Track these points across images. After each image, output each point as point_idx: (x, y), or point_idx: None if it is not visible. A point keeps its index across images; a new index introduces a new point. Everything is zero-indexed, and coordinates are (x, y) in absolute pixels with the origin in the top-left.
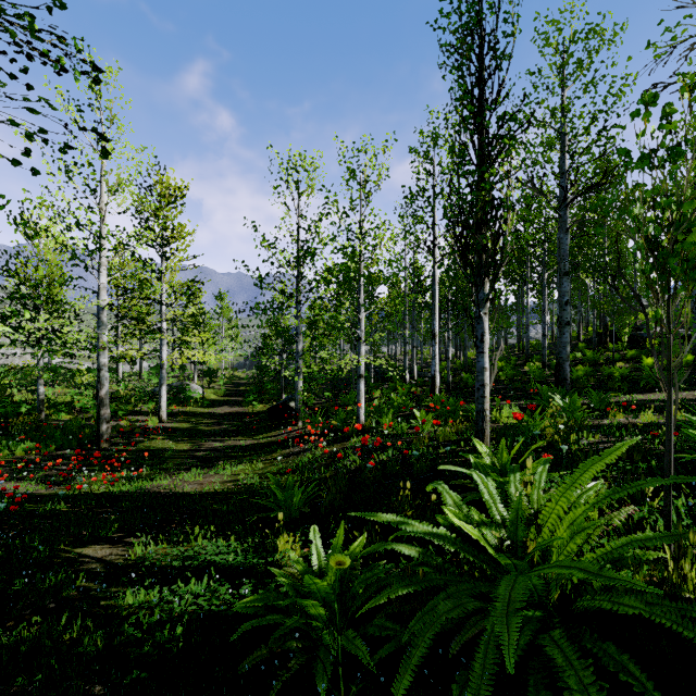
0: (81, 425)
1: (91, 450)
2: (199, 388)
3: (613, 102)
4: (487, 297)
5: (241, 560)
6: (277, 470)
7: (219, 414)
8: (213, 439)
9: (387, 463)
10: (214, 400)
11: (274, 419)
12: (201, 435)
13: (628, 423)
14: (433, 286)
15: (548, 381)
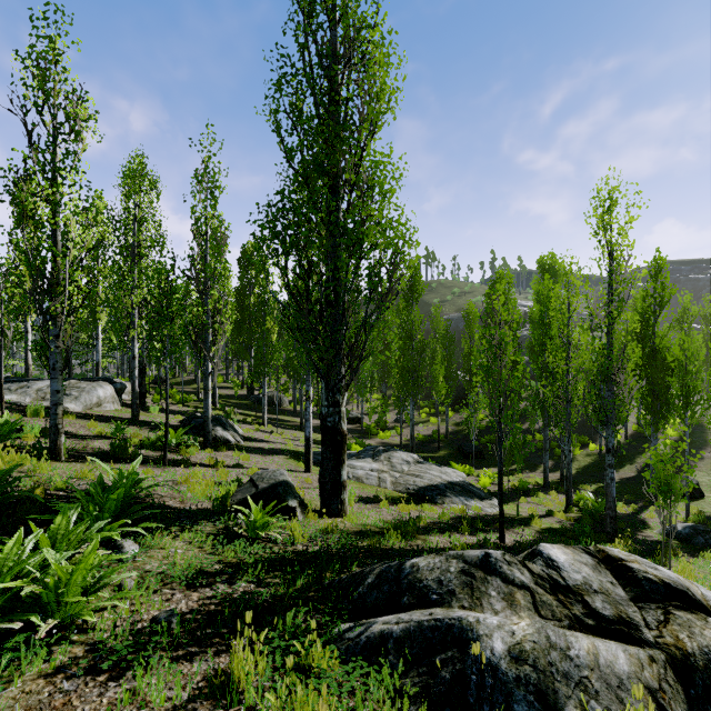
0: None
1: None
2: None
3: None
4: None
5: None
6: None
7: None
8: None
9: None
10: None
11: None
12: None
13: None
14: None
15: None
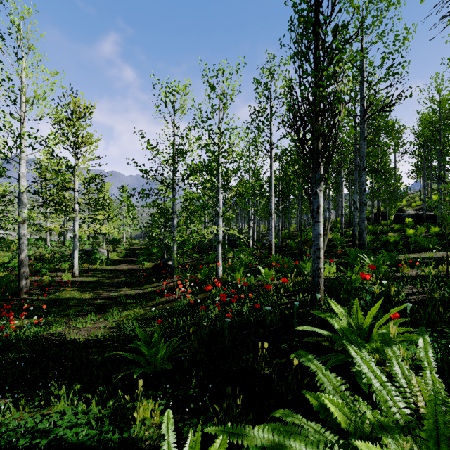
0: (9, 280)
1: (12, 300)
2: (105, 252)
3: (399, 46)
4: (322, 177)
5: (95, 435)
6: (154, 316)
7: (118, 270)
8: (110, 290)
9: (242, 315)
10: (116, 260)
11: (157, 273)
12: (102, 286)
13: (415, 275)
14: (270, 178)
15: (346, 245)
